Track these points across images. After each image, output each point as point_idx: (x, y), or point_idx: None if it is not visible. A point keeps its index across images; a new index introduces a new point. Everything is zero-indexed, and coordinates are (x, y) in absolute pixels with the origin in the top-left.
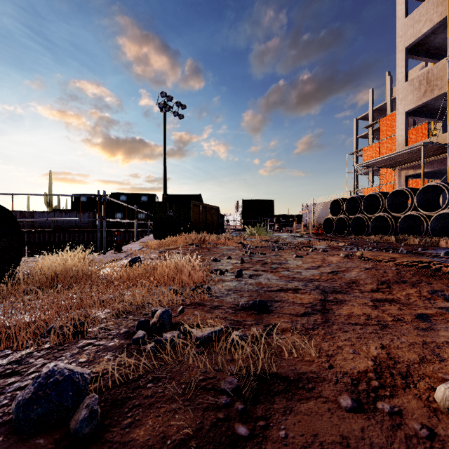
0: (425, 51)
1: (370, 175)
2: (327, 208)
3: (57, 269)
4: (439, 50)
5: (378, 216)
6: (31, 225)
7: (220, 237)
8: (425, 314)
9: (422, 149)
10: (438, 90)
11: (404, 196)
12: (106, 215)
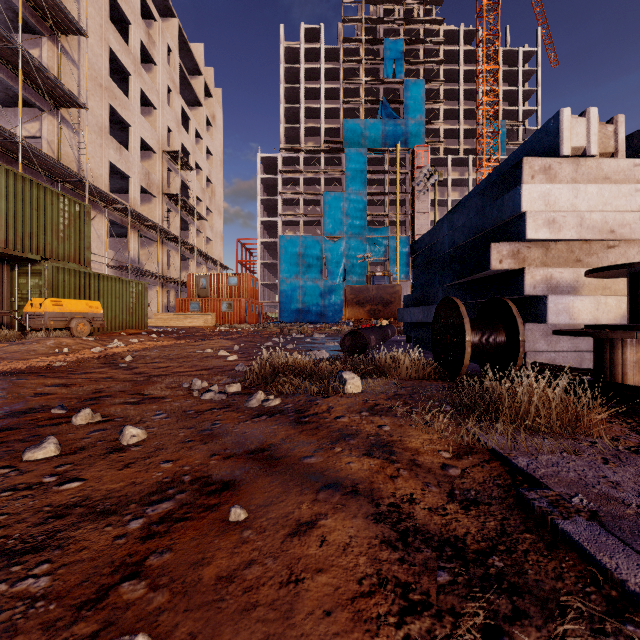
0: None
1: None
2: None
3: (403, 362)
4: None
5: None
6: None
7: None
8: (154, 368)
9: None
10: None
11: None
12: None
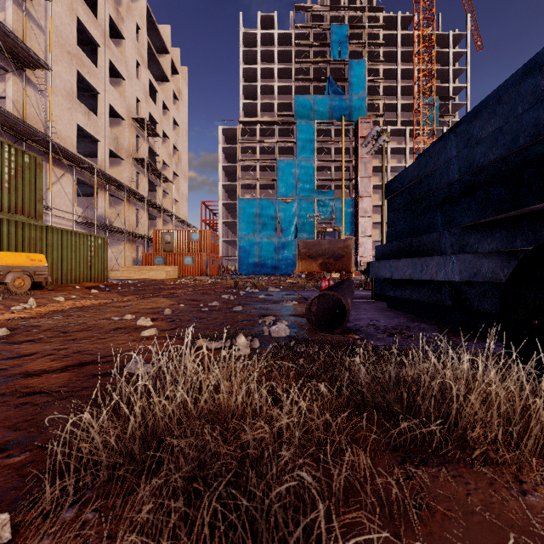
0: None
1: None
2: None
3: (493, 395)
4: None
5: None
6: None
7: None
8: (4, 359)
9: None
10: None
11: None
12: None
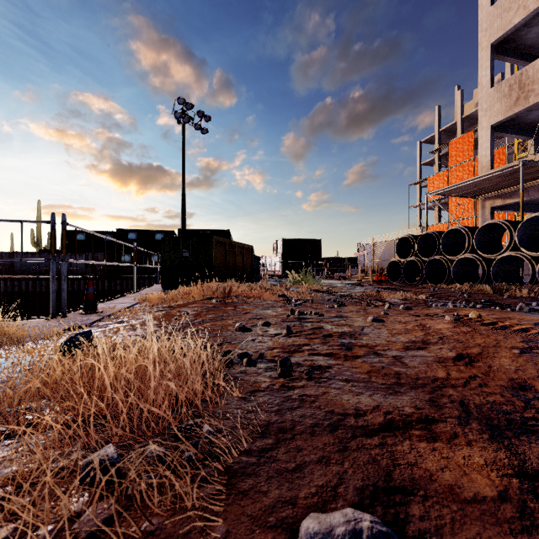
0: (514, 50)
1: (437, 209)
2: (392, 248)
3: None
4: (531, 50)
5: (463, 258)
6: (11, 270)
7: (254, 286)
8: None
9: (521, 169)
10: (534, 97)
11: (497, 232)
12: (110, 258)
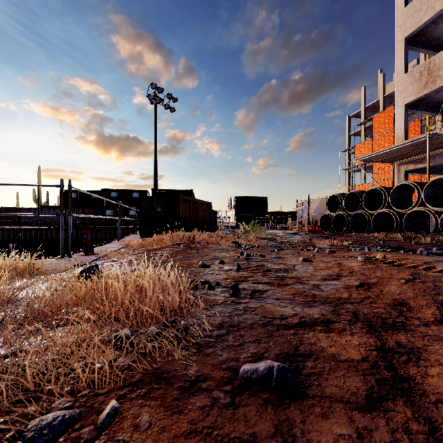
0: (424, 42)
1: (363, 172)
2: (324, 204)
3: None
4: (439, 42)
5: (380, 212)
6: (18, 222)
7: (212, 235)
8: None
9: (428, 140)
10: (440, 81)
11: (408, 191)
12: (96, 212)
